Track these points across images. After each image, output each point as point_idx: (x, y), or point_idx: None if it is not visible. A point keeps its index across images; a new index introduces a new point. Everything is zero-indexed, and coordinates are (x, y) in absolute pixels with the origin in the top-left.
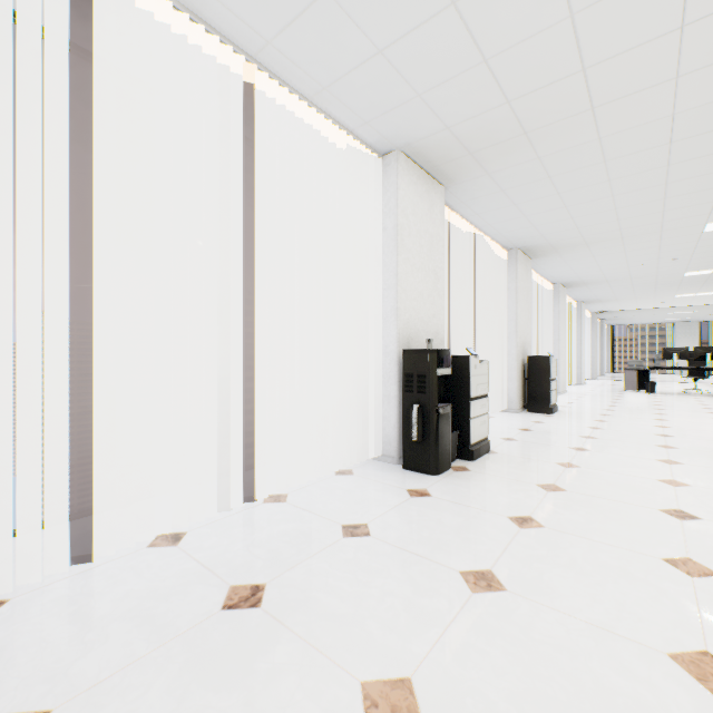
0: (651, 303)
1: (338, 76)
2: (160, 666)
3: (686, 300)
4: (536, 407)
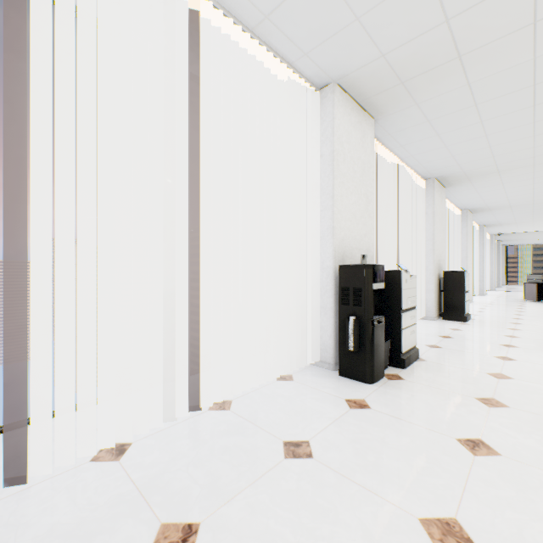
0: None
1: (279, 1)
2: None
3: None
4: (451, 315)
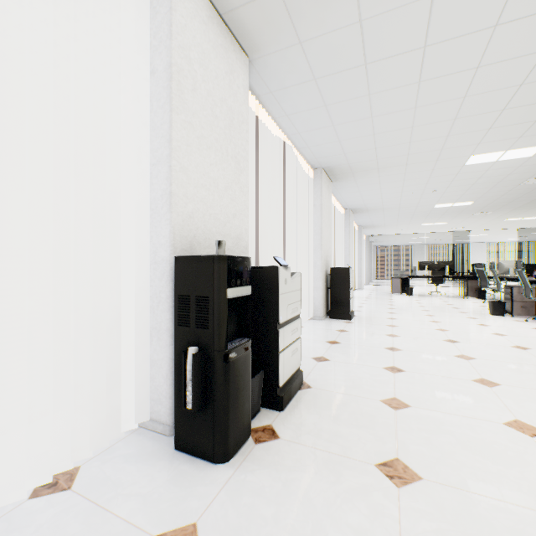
0: (405, 230)
1: None
2: None
3: (427, 228)
4: (338, 314)
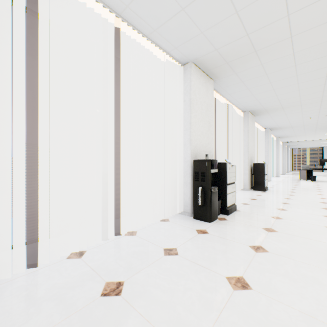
0: (312, 137)
1: (161, 23)
2: None
3: None
4: (257, 188)
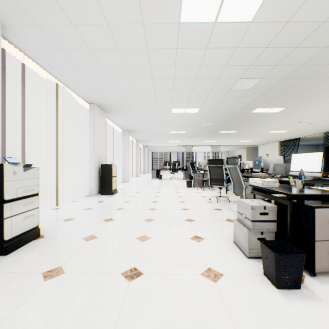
0: (162, 143)
1: None
2: None
3: (172, 143)
4: (105, 191)
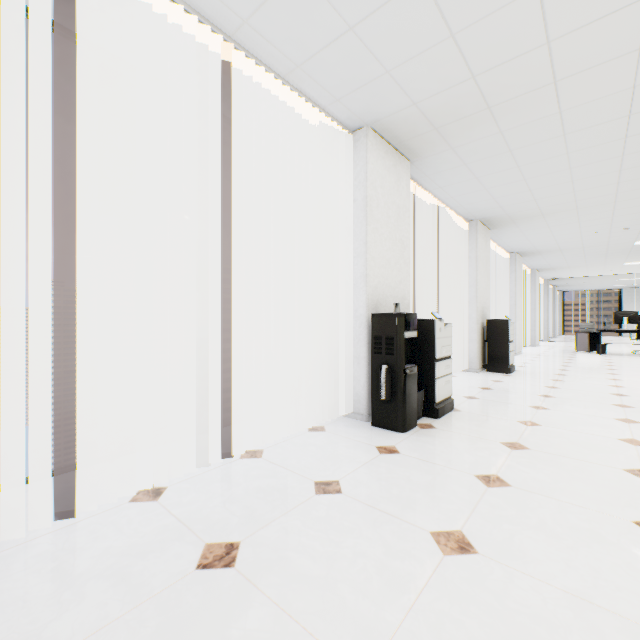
0: (600, 270)
1: (310, 54)
2: (133, 631)
3: (634, 267)
4: (495, 367)
